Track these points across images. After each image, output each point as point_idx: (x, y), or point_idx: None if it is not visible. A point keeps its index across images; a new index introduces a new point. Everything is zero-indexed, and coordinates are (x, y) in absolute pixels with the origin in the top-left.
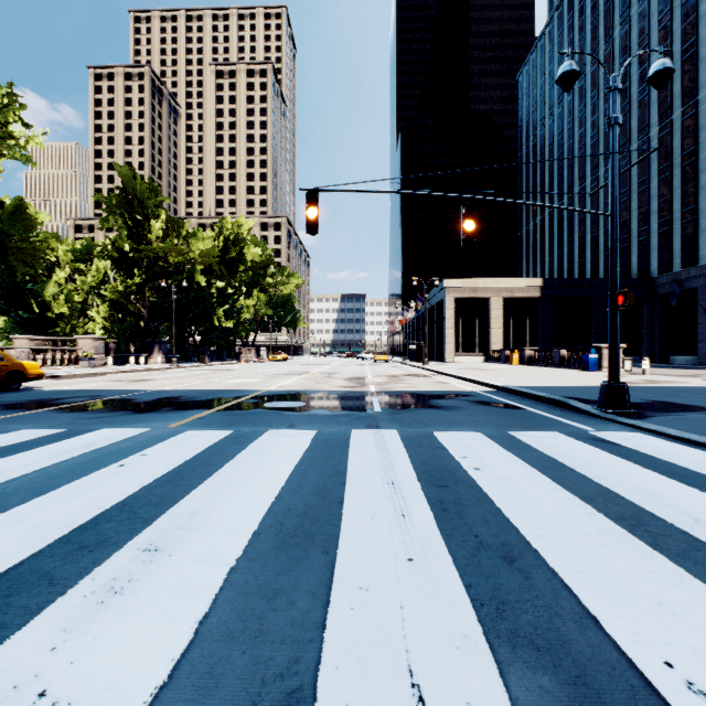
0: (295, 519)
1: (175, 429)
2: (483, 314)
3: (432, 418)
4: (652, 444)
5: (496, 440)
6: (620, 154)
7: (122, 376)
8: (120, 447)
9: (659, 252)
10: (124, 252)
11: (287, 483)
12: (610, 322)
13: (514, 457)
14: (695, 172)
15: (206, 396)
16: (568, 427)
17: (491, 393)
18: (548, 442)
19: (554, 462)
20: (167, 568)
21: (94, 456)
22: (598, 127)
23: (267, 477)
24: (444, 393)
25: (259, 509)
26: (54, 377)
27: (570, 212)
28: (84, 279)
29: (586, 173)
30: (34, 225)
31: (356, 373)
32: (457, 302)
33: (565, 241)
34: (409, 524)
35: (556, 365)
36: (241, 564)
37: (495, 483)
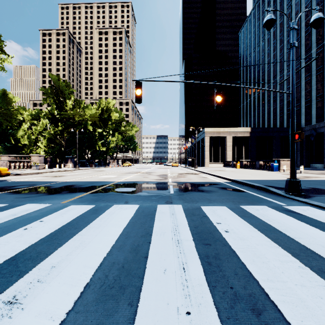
0: (115, 271)
1: (65, 204)
2: (223, 144)
3: (200, 197)
4: (319, 213)
5: (235, 211)
6: (287, 70)
7: (51, 174)
8: (31, 216)
9: (305, 115)
10: (54, 115)
11: (116, 242)
12: (291, 148)
13: (246, 223)
14: (322, 78)
15: (87, 185)
16: (271, 203)
17: (228, 183)
18: (263, 213)
19: (269, 226)
20: (14, 323)
21: (13, 222)
22: (276, 57)
23: (105, 237)
24: (205, 183)
25: (95, 263)
26: (17, 174)
27: (263, 97)
28: (36, 128)
29: (270, 79)
30: (11, 102)
31: (163, 172)
32: (210, 139)
33: (261, 110)
34: (188, 277)
35: (258, 168)
36: (69, 317)
37: (238, 242)
